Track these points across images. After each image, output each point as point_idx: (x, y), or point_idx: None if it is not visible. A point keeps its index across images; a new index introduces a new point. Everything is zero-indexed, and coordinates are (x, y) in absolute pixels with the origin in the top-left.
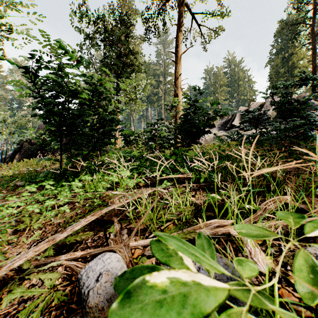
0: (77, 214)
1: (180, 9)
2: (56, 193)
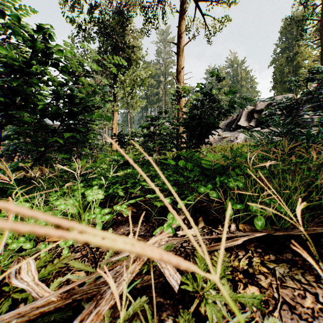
0: None
1: None
2: None
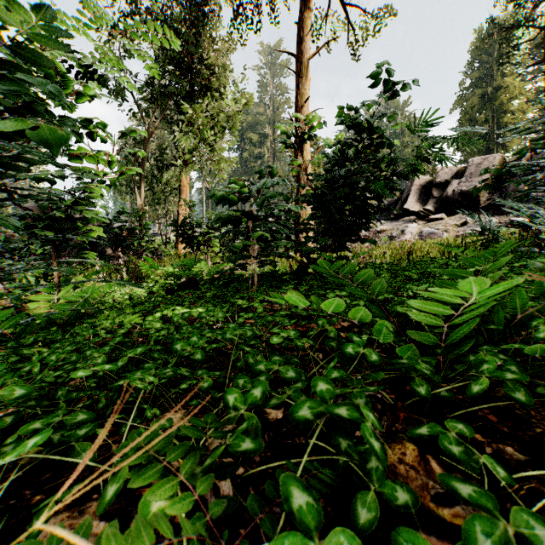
0: None
1: None
2: None
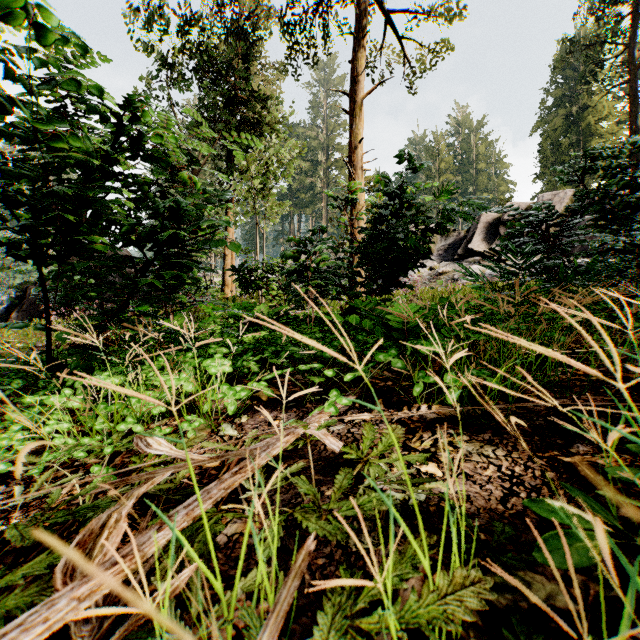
0: None
1: (360, 1)
2: None
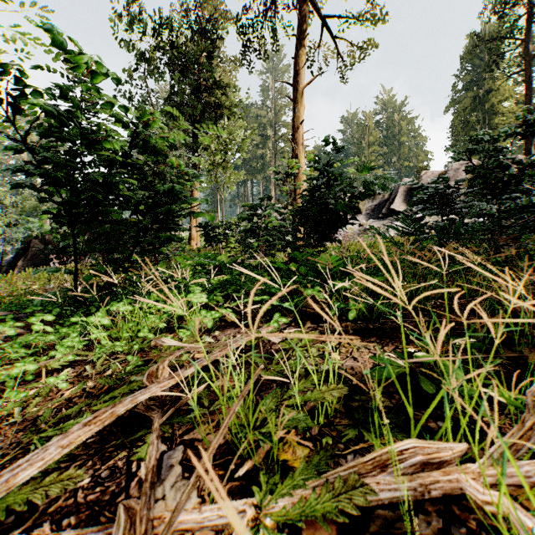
0: (83, 394)
1: (301, 9)
2: (55, 340)
